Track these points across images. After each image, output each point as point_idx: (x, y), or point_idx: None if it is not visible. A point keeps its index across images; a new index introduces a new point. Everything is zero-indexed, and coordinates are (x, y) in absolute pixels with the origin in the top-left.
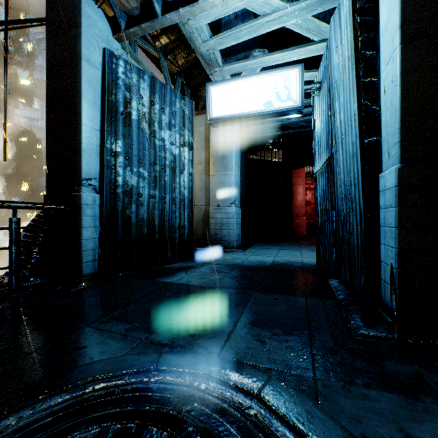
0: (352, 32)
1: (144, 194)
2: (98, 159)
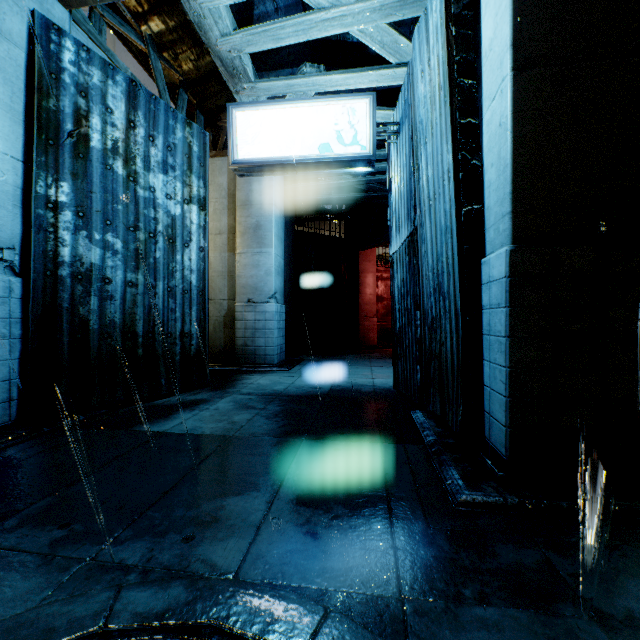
0: (446, 48)
1: (116, 280)
2: (19, 212)
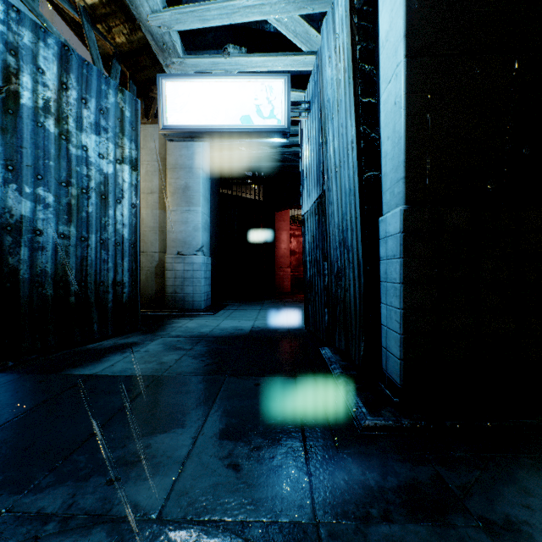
0: (350, 37)
1: (47, 232)
2: None
